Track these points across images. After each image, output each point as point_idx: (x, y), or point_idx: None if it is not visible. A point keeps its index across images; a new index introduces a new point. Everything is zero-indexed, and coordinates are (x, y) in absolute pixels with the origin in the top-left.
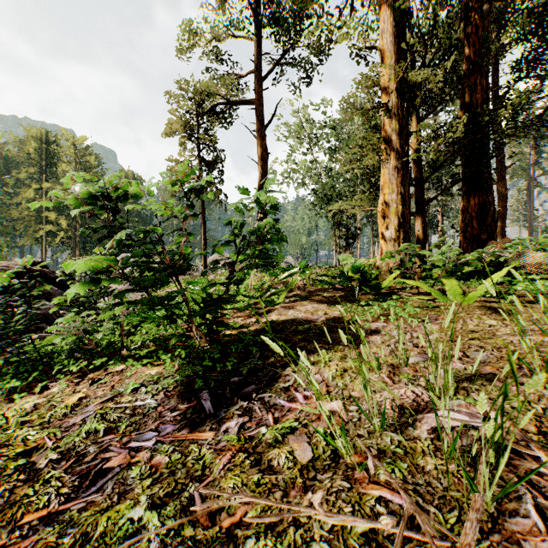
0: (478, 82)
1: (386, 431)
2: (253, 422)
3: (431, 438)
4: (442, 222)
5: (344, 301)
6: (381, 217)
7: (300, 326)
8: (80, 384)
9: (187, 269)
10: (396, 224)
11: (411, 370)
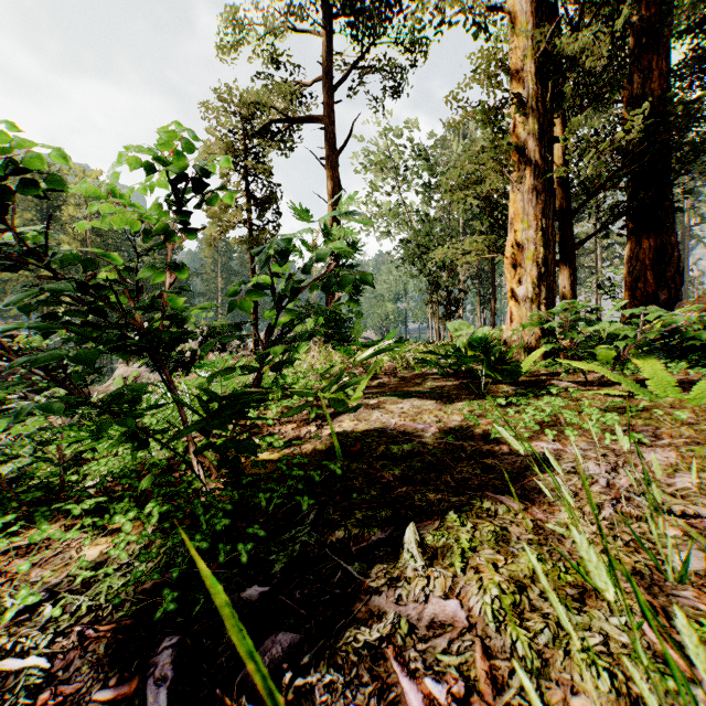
0: (654, 65)
1: None
2: None
3: None
4: None
5: (464, 396)
6: (510, 266)
7: (394, 446)
8: None
9: (178, 339)
10: (534, 276)
11: None
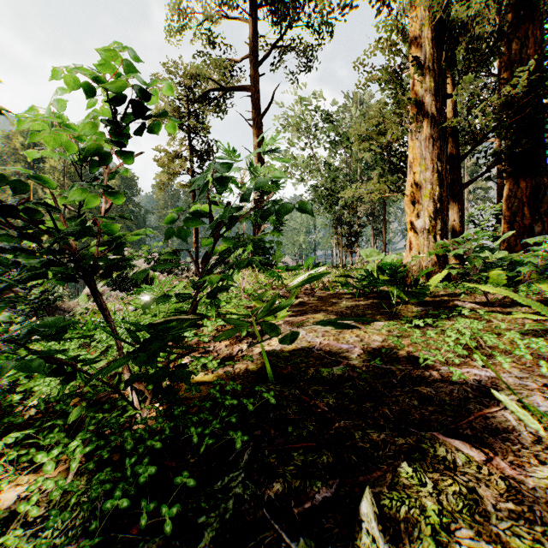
0: (529, 34)
1: None
2: None
3: None
4: None
5: (380, 316)
6: (410, 203)
7: (323, 369)
8: None
9: (110, 267)
10: (430, 211)
11: None
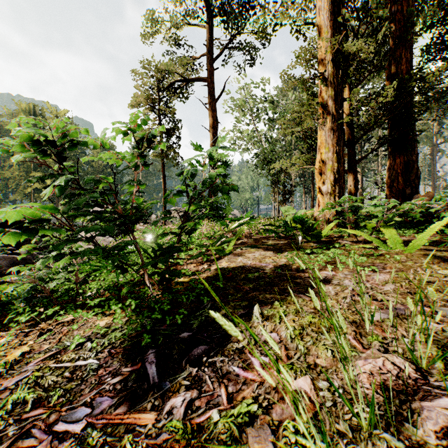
0: (403, 55)
1: (376, 430)
2: (202, 399)
3: (444, 446)
4: (361, 181)
5: (289, 249)
6: (318, 174)
7: (249, 274)
8: (29, 335)
9: (140, 218)
10: (331, 180)
11: (378, 330)
